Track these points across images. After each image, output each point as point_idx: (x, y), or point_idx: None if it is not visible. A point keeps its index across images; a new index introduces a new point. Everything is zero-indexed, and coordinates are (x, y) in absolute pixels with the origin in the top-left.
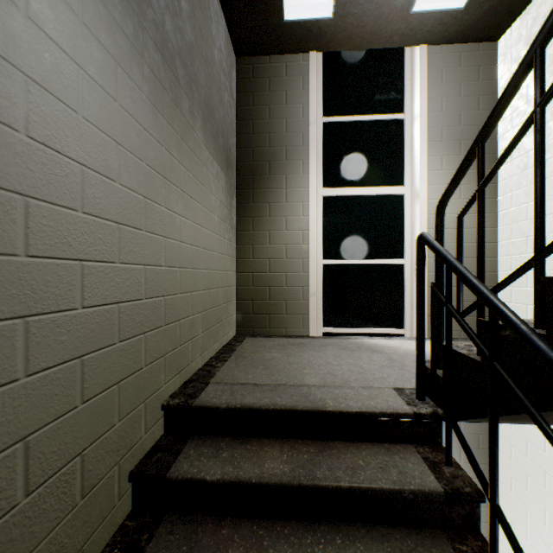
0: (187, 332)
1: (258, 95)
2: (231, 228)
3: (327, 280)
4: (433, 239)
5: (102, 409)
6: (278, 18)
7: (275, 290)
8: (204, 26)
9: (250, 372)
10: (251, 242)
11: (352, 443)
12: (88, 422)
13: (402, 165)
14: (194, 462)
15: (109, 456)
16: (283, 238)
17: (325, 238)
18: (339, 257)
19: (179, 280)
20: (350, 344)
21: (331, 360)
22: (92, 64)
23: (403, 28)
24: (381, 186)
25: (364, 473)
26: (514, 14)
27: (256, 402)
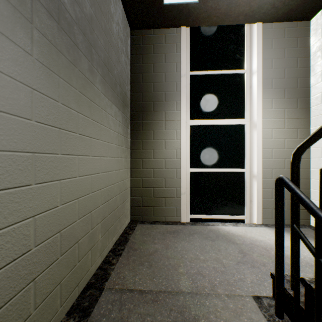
0: (87, 245)
1: (146, 56)
2: (126, 148)
3: (192, 182)
4: (296, 187)
5: None
6: (159, 2)
7: (157, 190)
8: (103, 4)
9: (137, 272)
10: (141, 157)
11: None
12: None
13: (243, 104)
14: None
15: None
16: (163, 155)
17: (191, 154)
18: (201, 166)
19: (77, 208)
20: (210, 232)
21: (198, 254)
22: None
23: (246, 10)
24: (229, 118)
25: None
26: None
27: None
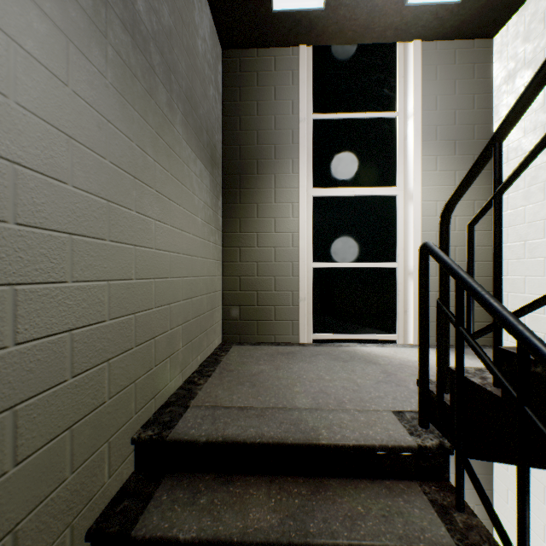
0: (165, 349)
1: (246, 90)
2: (216, 230)
3: (317, 284)
4: (439, 250)
5: (46, 465)
6: (266, 8)
7: (263, 295)
8: (185, 11)
9: (235, 391)
10: (238, 244)
11: (348, 481)
12: (24, 488)
13: (395, 165)
14: (166, 513)
15: (56, 520)
16: (272, 241)
17: (315, 241)
18: (330, 260)
19: (154, 292)
20: (342, 353)
21: (323, 374)
22: (31, 37)
23: (397, 22)
24: (373, 186)
25: (364, 525)
26: (511, 9)
27: (240, 433)
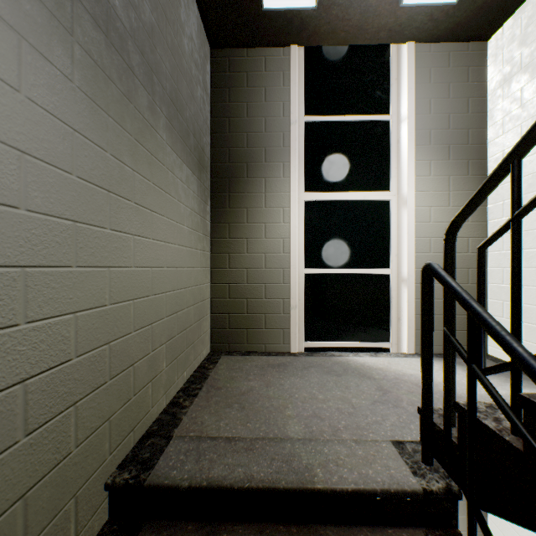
0: (146, 373)
1: (235, 91)
2: (204, 236)
3: (309, 290)
4: (446, 274)
5: None
6: (256, 6)
7: (253, 303)
8: (169, 8)
9: (222, 416)
10: (228, 250)
11: (347, 530)
12: None
13: (388, 169)
14: None
15: None
16: (262, 247)
17: (307, 246)
18: (321, 265)
19: (133, 315)
20: (335, 364)
21: (316, 392)
22: None
23: (390, 23)
24: (366, 191)
25: None
26: (507, 12)
27: (227, 475)
